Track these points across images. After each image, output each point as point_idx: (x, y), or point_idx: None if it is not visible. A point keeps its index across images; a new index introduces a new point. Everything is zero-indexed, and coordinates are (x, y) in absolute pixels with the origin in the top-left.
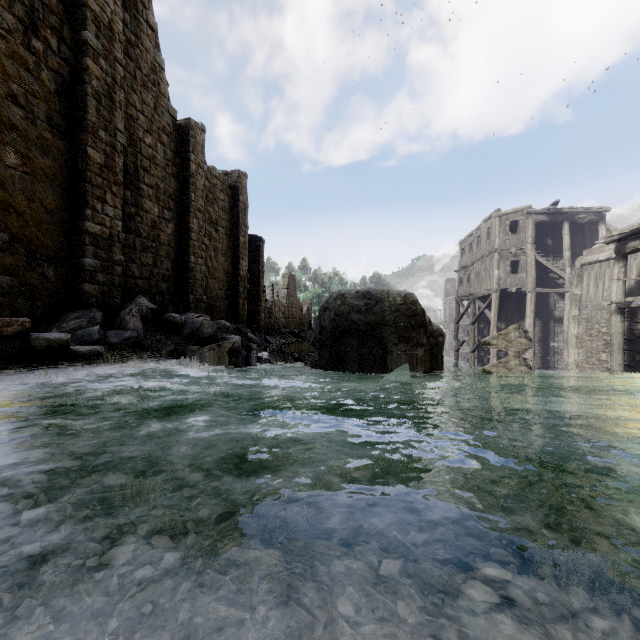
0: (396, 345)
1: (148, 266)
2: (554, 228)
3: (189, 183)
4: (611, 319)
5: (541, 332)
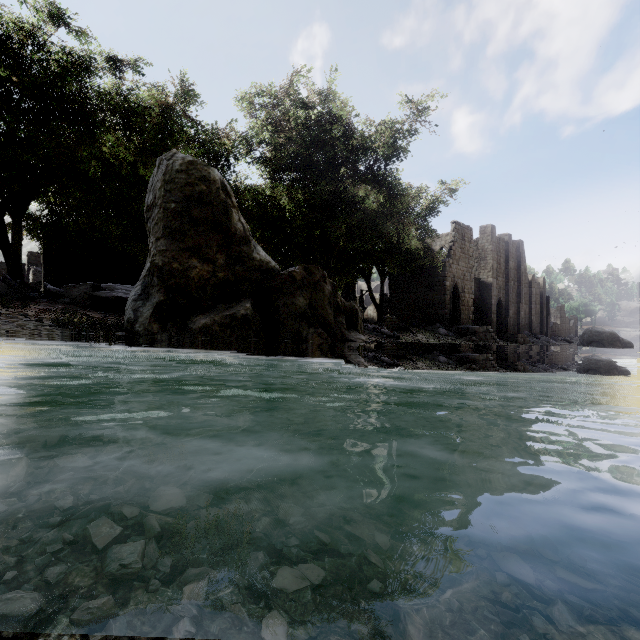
0: (608, 346)
1: (524, 322)
2: None
3: (532, 295)
4: None
5: None
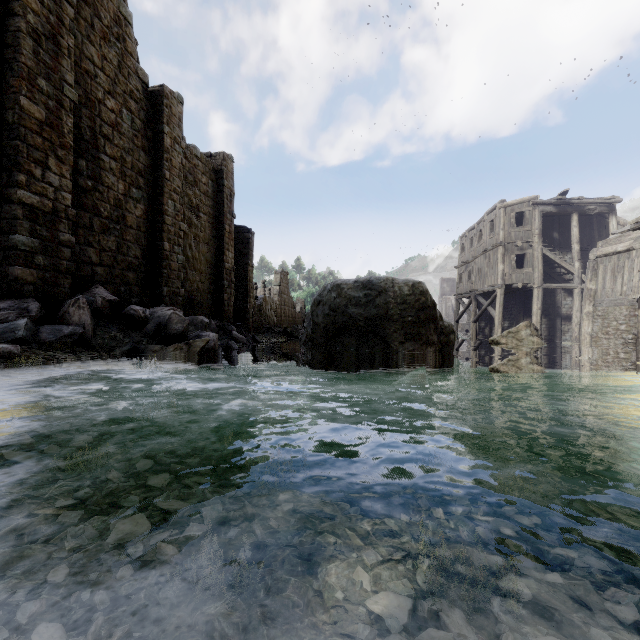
0: (402, 344)
1: (110, 251)
2: (561, 221)
3: (163, 159)
4: (639, 314)
5: (547, 330)
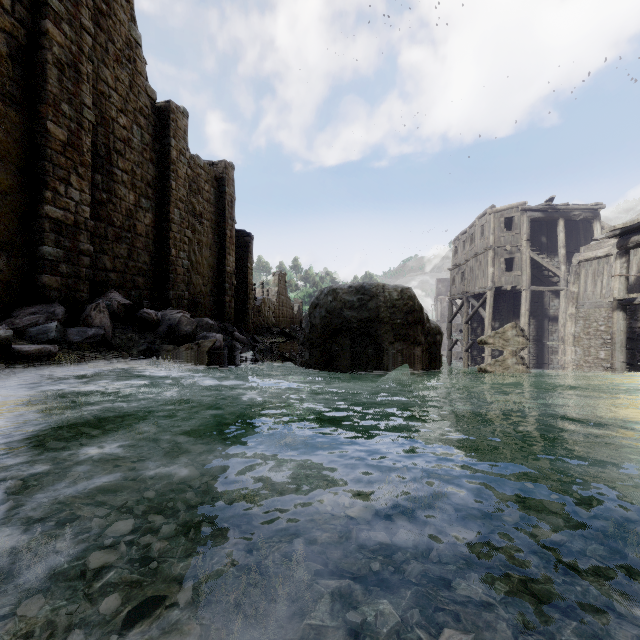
0: (392, 344)
1: (122, 258)
2: (548, 225)
3: (169, 170)
4: (613, 316)
5: (535, 331)
